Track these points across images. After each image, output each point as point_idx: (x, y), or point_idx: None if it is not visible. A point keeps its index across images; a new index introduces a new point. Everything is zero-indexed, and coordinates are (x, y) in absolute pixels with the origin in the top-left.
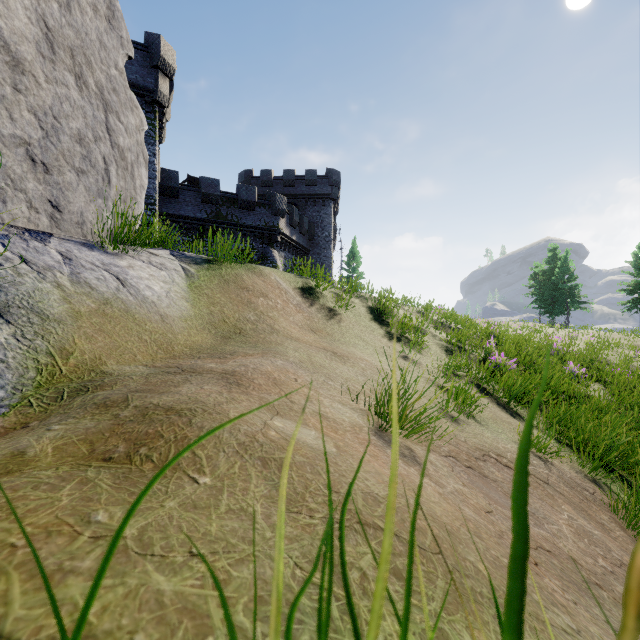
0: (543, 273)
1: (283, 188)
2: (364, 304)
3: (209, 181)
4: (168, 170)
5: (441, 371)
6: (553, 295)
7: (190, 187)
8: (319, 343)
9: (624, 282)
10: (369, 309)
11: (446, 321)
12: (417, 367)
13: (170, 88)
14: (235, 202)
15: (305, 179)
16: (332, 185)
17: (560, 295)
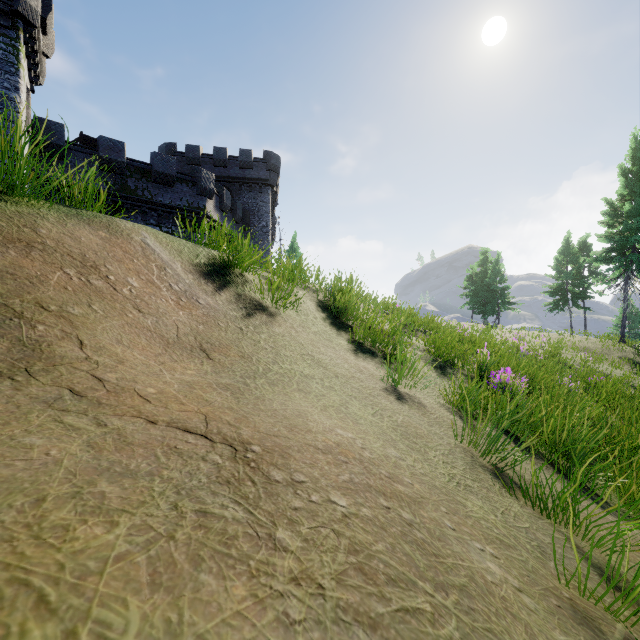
0: (476, 275)
1: (213, 168)
2: (312, 297)
3: (110, 143)
4: (48, 120)
5: (455, 414)
6: (486, 296)
7: (83, 148)
8: (200, 395)
9: (548, 285)
10: (320, 305)
11: (414, 322)
12: (426, 417)
13: (47, 6)
14: (148, 174)
15: (239, 160)
16: (270, 170)
17: (492, 296)
